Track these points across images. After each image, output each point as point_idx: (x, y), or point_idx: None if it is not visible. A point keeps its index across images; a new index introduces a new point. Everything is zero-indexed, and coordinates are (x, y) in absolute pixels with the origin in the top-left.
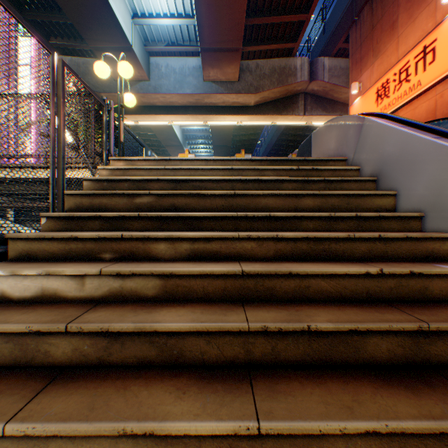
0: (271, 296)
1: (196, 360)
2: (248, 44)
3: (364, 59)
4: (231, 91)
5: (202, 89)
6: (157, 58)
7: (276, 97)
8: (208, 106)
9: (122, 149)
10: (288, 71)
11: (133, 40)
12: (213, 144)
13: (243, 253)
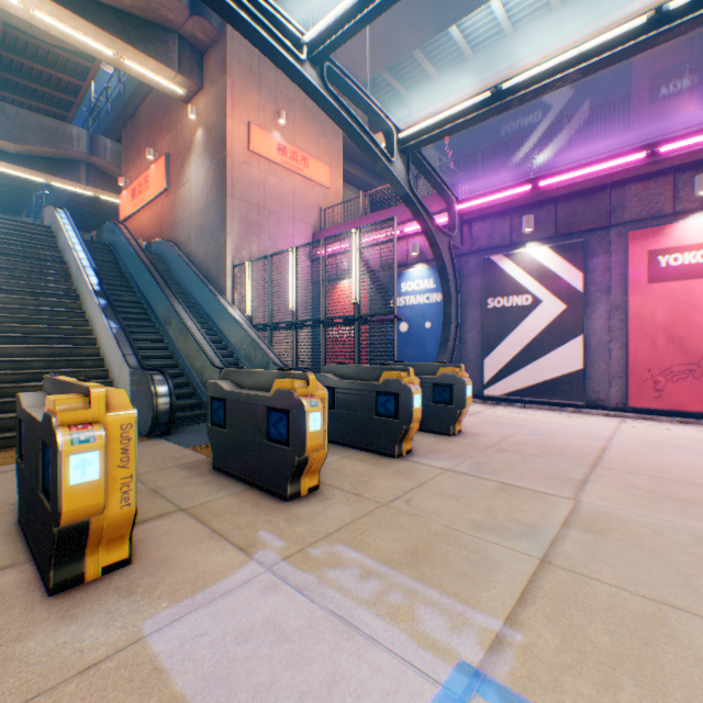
0: None
1: None
2: (6, 89)
3: (131, 163)
4: None
5: None
6: None
7: (51, 156)
8: None
9: None
10: (64, 136)
11: None
12: None
13: None
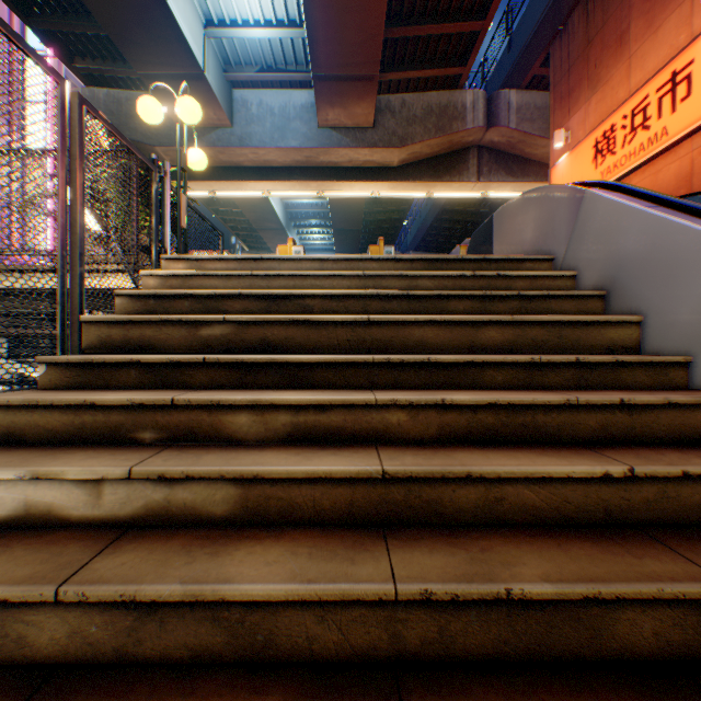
0: (434, 516)
1: (298, 651)
2: (389, 69)
3: (574, 93)
4: (362, 143)
5: (316, 141)
6: (245, 91)
7: (434, 153)
8: (326, 168)
9: (185, 240)
10: (453, 111)
11: (206, 62)
12: (334, 227)
13: (385, 431)
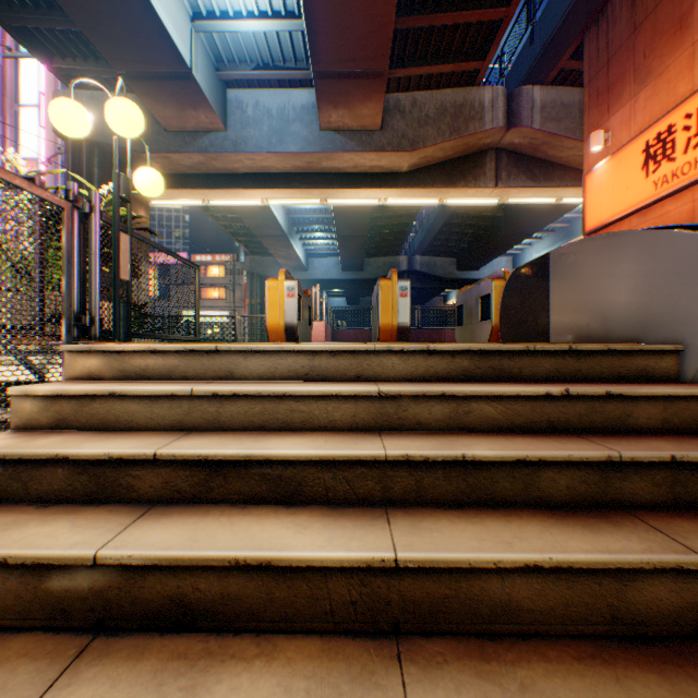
0: None
1: None
2: (399, 64)
3: (615, 88)
4: (368, 147)
5: (318, 145)
6: (240, 91)
7: (447, 157)
8: (329, 174)
9: (127, 295)
10: (469, 110)
11: (193, 59)
12: (338, 233)
13: None
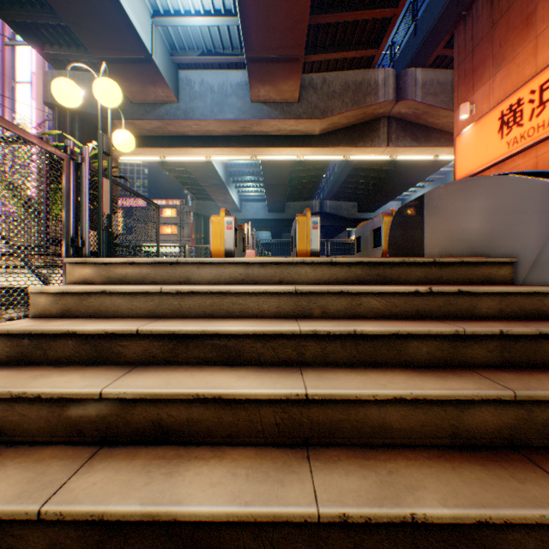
0: None
1: None
2: (312, 51)
3: (478, 70)
4: (288, 115)
5: (249, 114)
6: (189, 72)
7: (350, 123)
8: (258, 136)
9: (108, 225)
10: (367, 87)
11: (153, 47)
12: (265, 183)
13: None
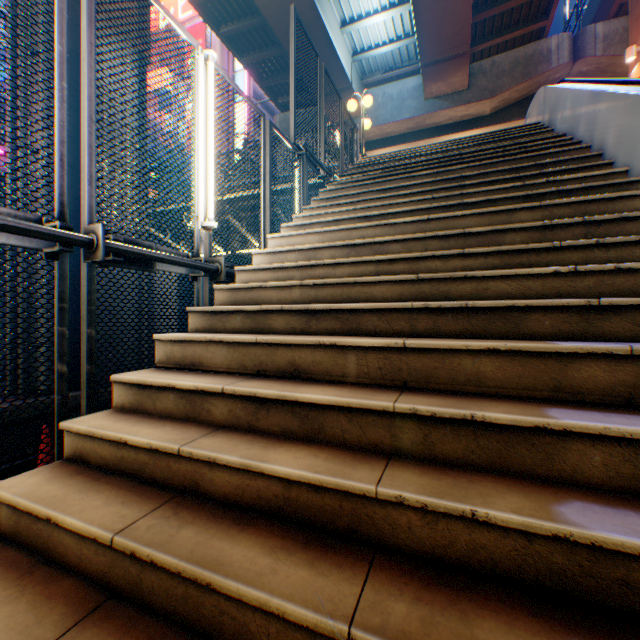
0: None
1: None
2: (479, 42)
3: None
4: (458, 103)
5: (422, 110)
6: (373, 89)
7: (522, 96)
8: (430, 129)
9: None
10: (537, 58)
11: (352, 78)
12: None
13: None
